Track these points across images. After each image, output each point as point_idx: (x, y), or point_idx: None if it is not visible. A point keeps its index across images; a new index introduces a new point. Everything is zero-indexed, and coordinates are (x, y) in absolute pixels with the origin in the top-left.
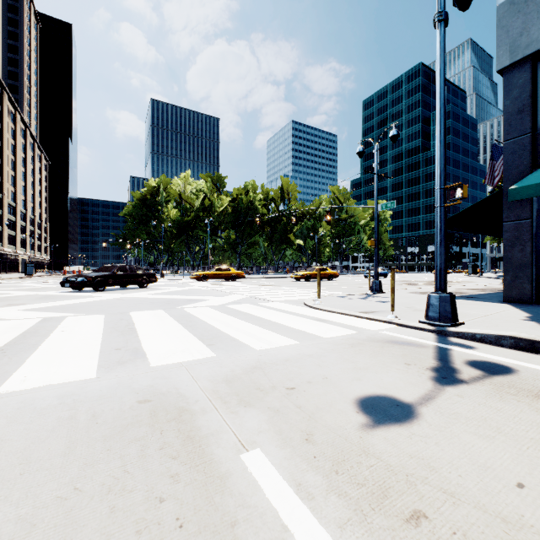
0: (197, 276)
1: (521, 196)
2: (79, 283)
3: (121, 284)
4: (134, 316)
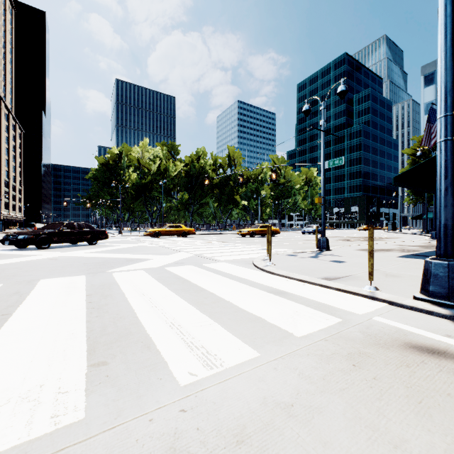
0: (150, 232)
1: None
2: (19, 241)
3: (68, 241)
4: (37, 288)
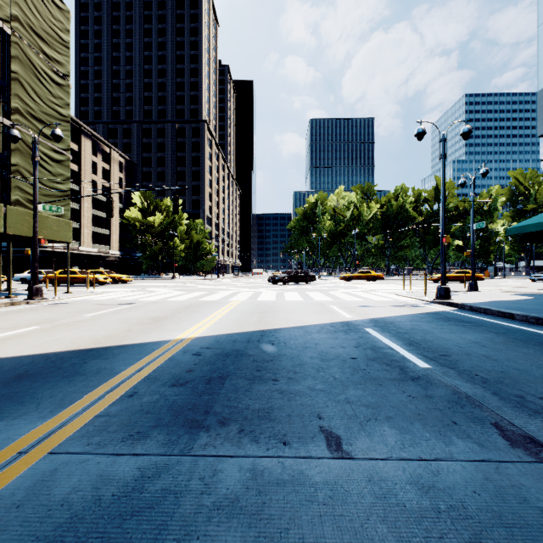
0: (344, 277)
1: (511, 233)
2: (277, 280)
3: (296, 281)
4: (308, 293)
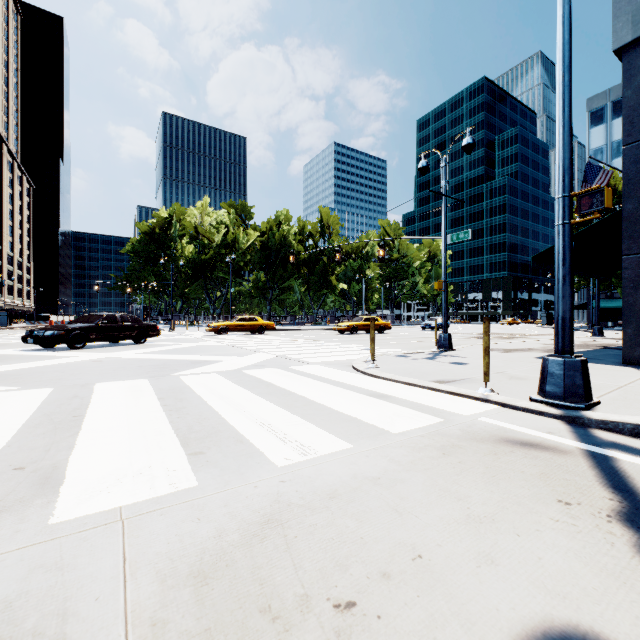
0: (215, 328)
1: None
2: (47, 339)
3: (109, 339)
4: (97, 391)
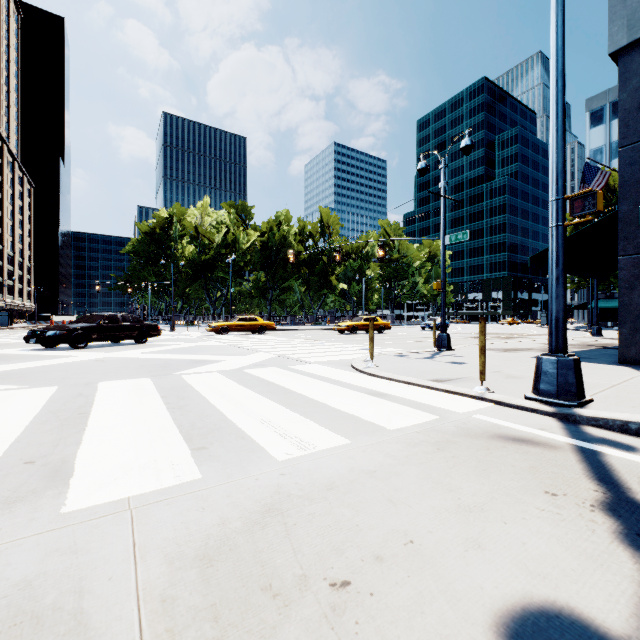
0: (215, 328)
1: None
2: (49, 338)
3: (111, 339)
4: (101, 390)
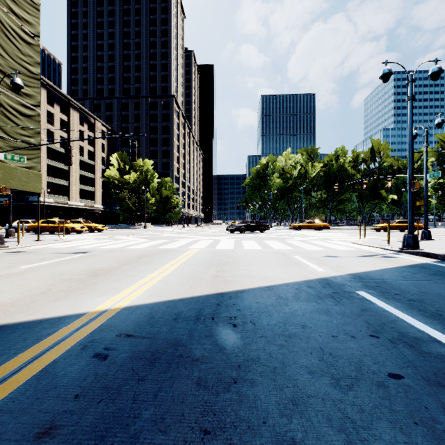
0: (294, 226)
1: None
2: (234, 229)
3: (252, 230)
4: (265, 241)
